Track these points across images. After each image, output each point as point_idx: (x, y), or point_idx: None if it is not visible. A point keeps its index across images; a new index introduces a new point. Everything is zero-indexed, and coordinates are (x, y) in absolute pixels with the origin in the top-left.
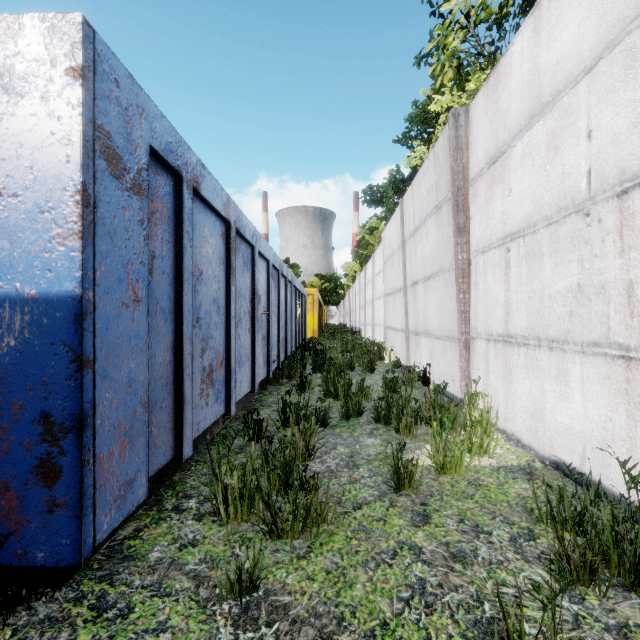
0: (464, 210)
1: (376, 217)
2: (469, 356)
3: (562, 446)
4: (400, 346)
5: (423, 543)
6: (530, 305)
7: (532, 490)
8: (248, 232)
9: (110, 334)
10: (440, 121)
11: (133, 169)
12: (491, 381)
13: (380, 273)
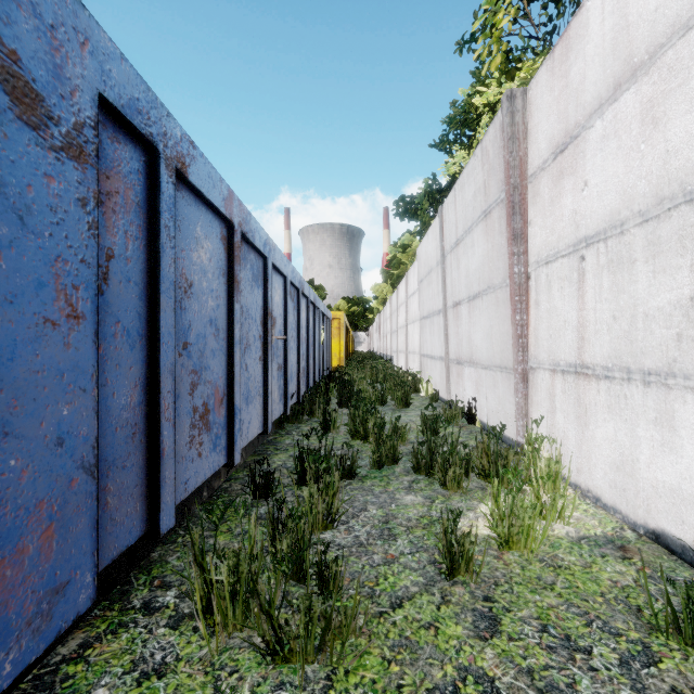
0: (521, 213)
1: (409, 233)
2: (527, 390)
3: (665, 512)
4: (439, 377)
5: (495, 671)
6: (615, 327)
7: (631, 575)
8: (258, 239)
9: (18, 367)
10: (482, 123)
11: (67, 121)
12: (558, 422)
13: (415, 294)
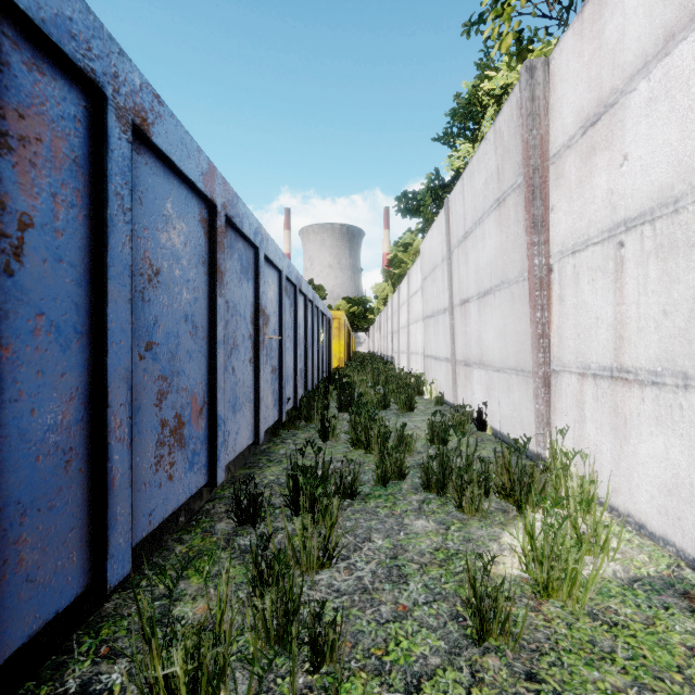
0: (542, 198)
1: (410, 232)
2: (549, 396)
3: None
4: (444, 379)
5: None
6: (666, 324)
7: None
8: (248, 226)
9: None
10: (487, 115)
11: None
12: (588, 433)
13: (417, 292)
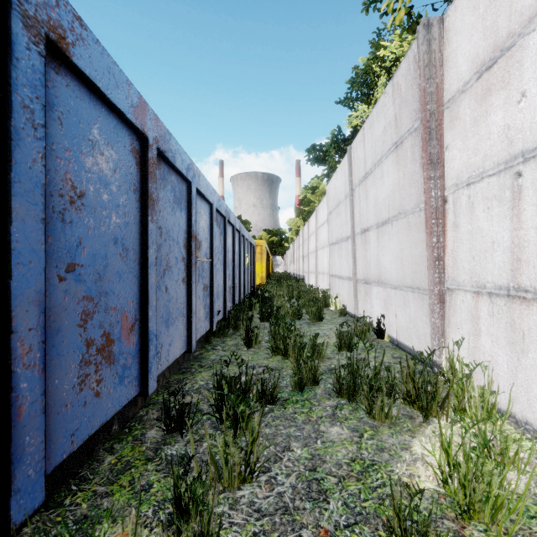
0: (438, 138)
1: (317, 178)
2: (444, 311)
3: None
4: (346, 294)
5: None
6: None
7: None
8: (180, 161)
9: None
10: (379, 83)
11: None
12: (483, 345)
13: (324, 224)
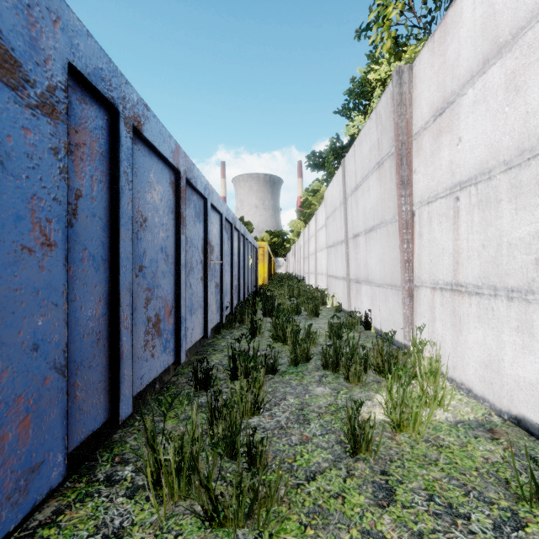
0: (408, 163)
1: (318, 181)
2: (412, 303)
3: (525, 402)
4: (341, 293)
5: (392, 534)
6: (484, 253)
7: (499, 453)
8: (200, 184)
9: None
10: (375, 94)
11: (41, 84)
12: (437, 329)
13: (322, 228)
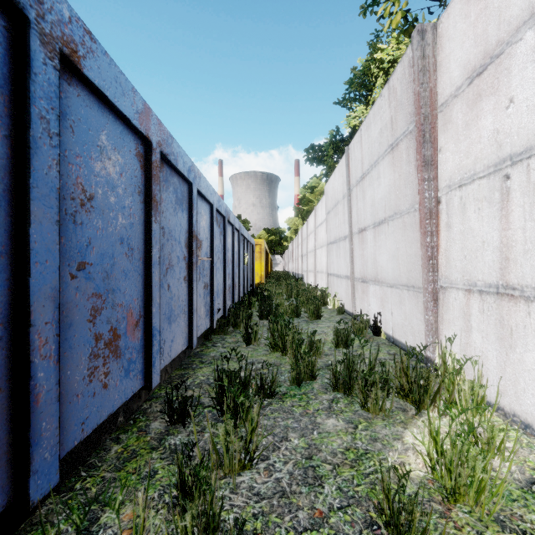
0: (431, 141)
1: (316, 177)
2: (437, 308)
3: None
4: (344, 292)
5: None
6: None
7: None
8: (182, 164)
9: None
10: (377, 84)
11: None
12: (474, 341)
13: (322, 224)
